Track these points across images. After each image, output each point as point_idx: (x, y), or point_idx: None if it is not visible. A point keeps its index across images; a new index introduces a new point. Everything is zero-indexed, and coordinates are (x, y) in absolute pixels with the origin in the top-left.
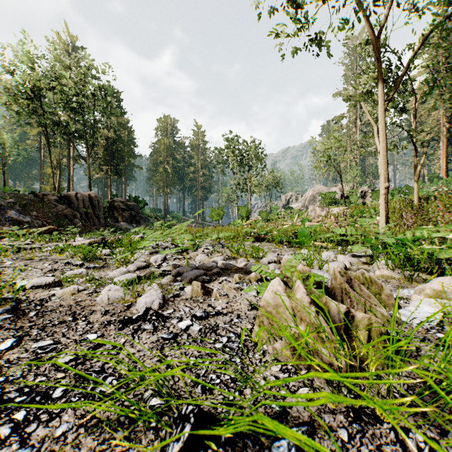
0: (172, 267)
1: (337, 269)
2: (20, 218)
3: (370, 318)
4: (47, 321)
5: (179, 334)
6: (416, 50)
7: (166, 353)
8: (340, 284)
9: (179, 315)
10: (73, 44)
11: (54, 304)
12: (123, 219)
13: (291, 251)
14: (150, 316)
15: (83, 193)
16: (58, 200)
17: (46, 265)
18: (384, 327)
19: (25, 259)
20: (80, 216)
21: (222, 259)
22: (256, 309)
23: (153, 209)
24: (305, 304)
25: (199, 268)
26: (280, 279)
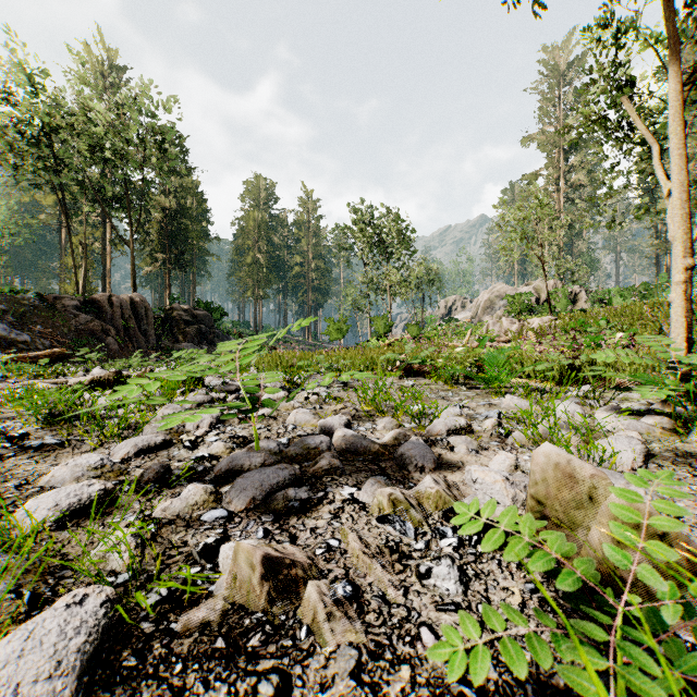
0: (224, 446)
1: None
2: (11, 336)
3: None
4: None
5: None
6: None
7: None
8: None
9: None
10: (111, 61)
11: None
12: (186, 338)
13: (479, 398)
14: None
15: (122, 296)
16: (81, 306)
17: None
18: None
19: None
20: (115, 333)
21: (342, 422)
22: None
23: (237, 322)
24: None
25: (287, 450)
26: None
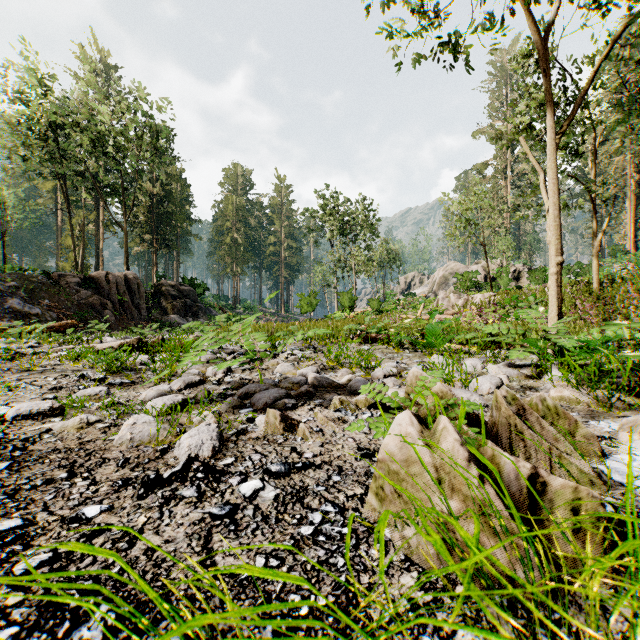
0: (239, 383)
1: (501, 392)
2: (25, 309)
3: (577, 489)
4: (24, 480)
5: (240, 506)
6: (604, 58)
7: (214, 546)
8: (507, 418)
9: (243, 468)
10: (104, 61)
11: (44, 447)
12: (173, 311)
13: (416, 358)
14: (193, 473)
15: (117, 274)
16: (81, 283)
17: (49, 380)
18: (617, 515)
19: (22, 370)
20: (112, 306)
21: (314, 371)
22: (368, 458)
23: (217, 296)
24: (459, 461)
25: (279, 384)
26: (411, 413)
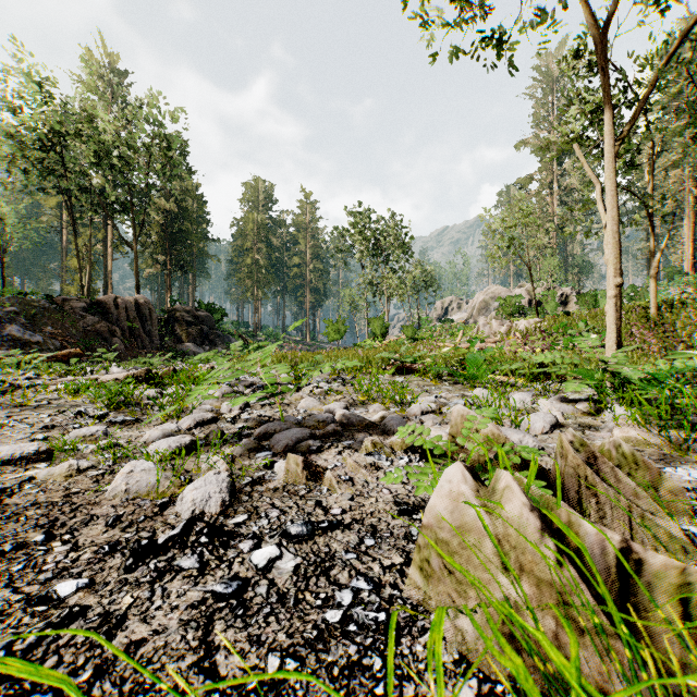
0: (257, 421)
1: (567, 436)
2: (25, 337)
3: (684, 571)
4: None
5: (251, 582)
6: (670, 54)
7: (216, 638)
8: (575, 468)
9: (258, 528)
10: (113, 66)
11: (22, 501)
12: (189, 339)
13: (456, 391)
14: (195, 536)
15: (127, 298)
16: (88, 308)
17: (43, 418)
18: None
19: (13, 405)
20: (121, 333)
21: (342, 406)
22: (407, 515)
23: (237, 322)
24: (530, 532)
25: (303, 423)
26: (463, 466)
